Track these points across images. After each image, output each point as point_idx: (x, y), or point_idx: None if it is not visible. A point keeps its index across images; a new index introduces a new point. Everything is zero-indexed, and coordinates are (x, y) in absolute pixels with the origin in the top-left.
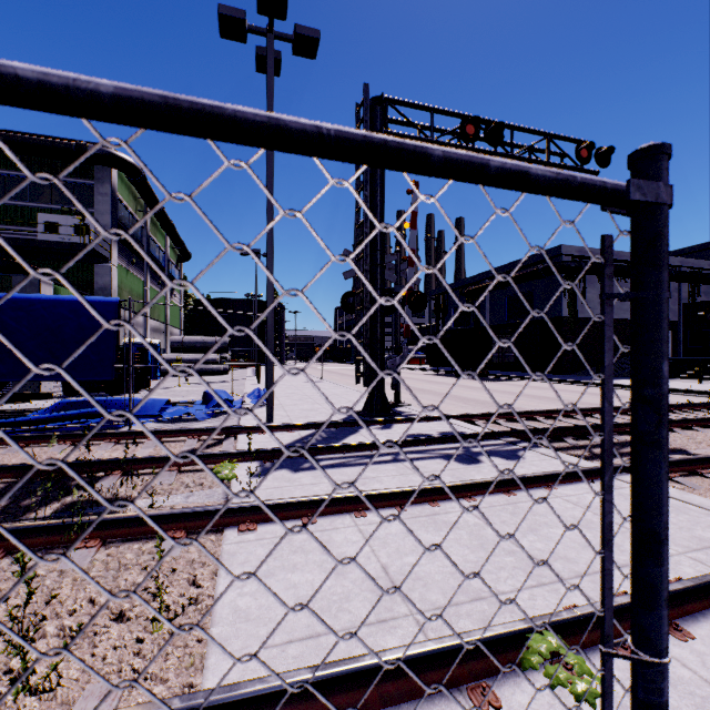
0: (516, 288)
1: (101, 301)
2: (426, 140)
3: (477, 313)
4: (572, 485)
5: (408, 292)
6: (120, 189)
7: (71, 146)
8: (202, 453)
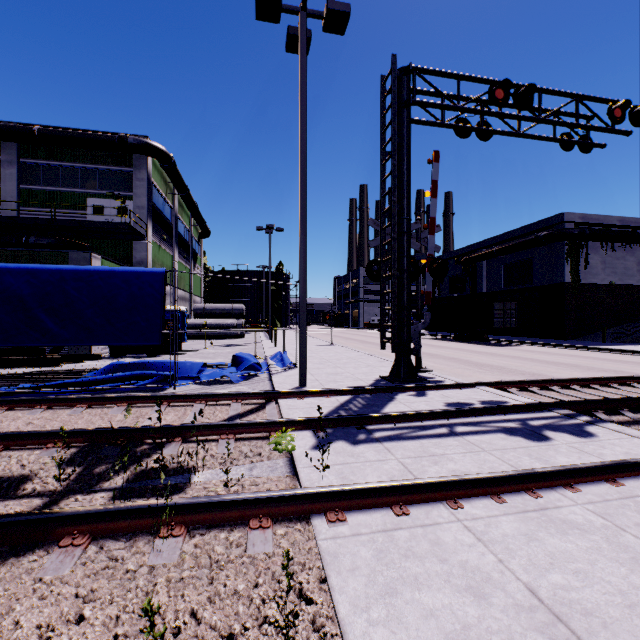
0: None
1: (149, 271)
2: (453, 107)
3: None
4: None
5: (429, 259)
6: (153, 174)
7: (114, 139)
8: (256, 420)
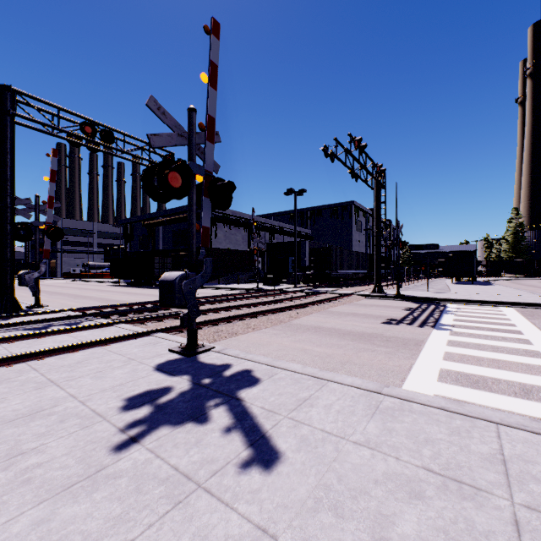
0: None
1: None
2: (53, 127)
3: None
4: (86, 331)
5: (48, 226)
6: None
7: None
8: None
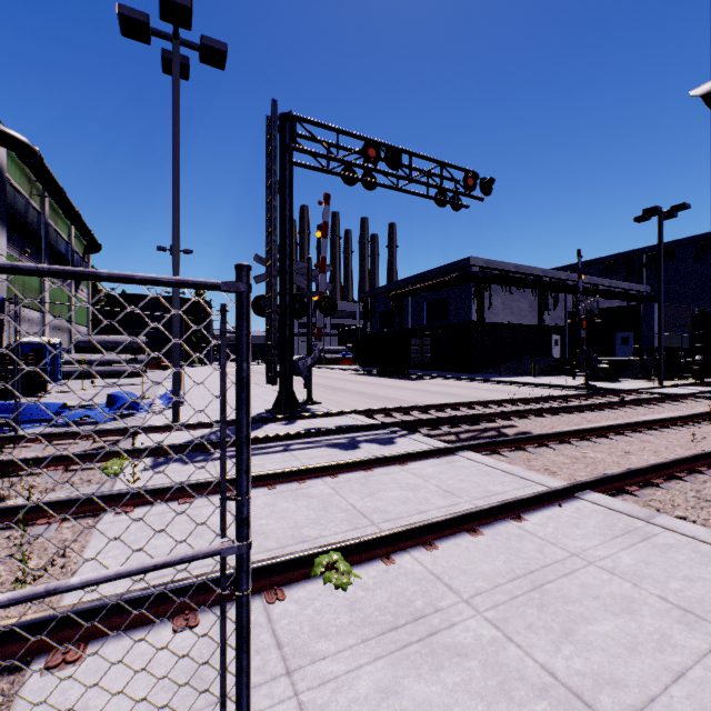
0: (164, 330)
1: None
2: (332, 158)
3: (140, 341)
4: (422, 461)
5: (320, 297)
6: (10, 169)
7: None
8: (92, 451)
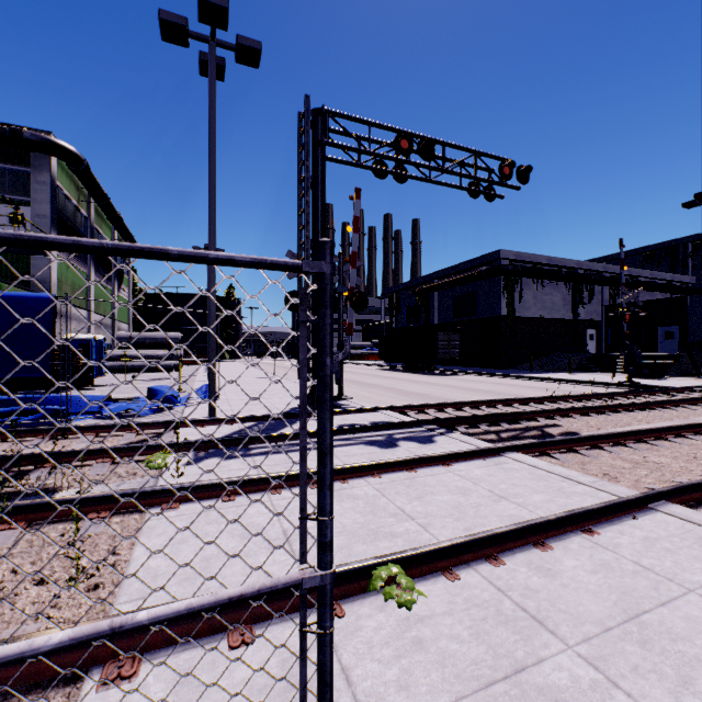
0: (239, 318)
1: (35, 297)
2: (364, 151)
3: (212, 332)
4: (467, 462)
5: (351, 292)
6: (60, 177)
7: (4, 131)
8: (137, 445)
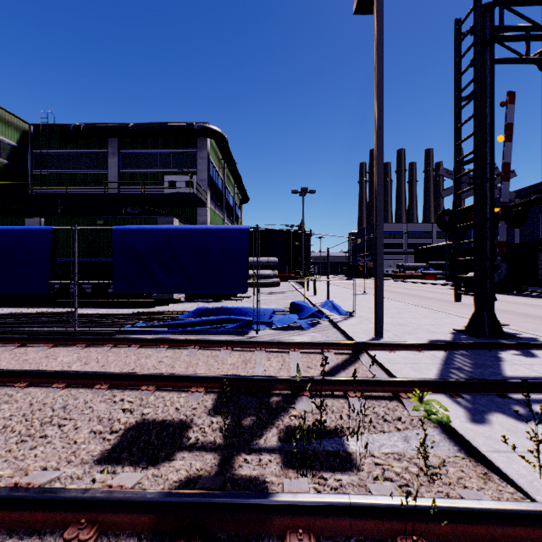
0: None
1: (237, 228)
2: None
3: None
4: None
5: (502, 207)
6: (211, 153)
7: (184, 127)
8: (380, 378)
